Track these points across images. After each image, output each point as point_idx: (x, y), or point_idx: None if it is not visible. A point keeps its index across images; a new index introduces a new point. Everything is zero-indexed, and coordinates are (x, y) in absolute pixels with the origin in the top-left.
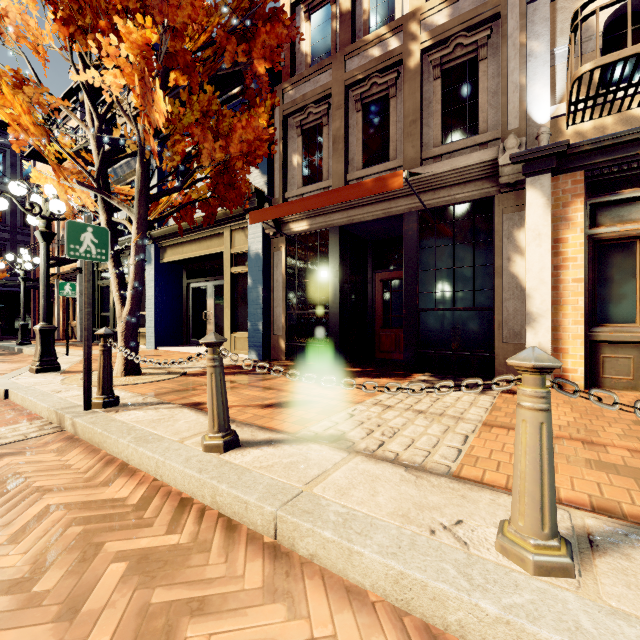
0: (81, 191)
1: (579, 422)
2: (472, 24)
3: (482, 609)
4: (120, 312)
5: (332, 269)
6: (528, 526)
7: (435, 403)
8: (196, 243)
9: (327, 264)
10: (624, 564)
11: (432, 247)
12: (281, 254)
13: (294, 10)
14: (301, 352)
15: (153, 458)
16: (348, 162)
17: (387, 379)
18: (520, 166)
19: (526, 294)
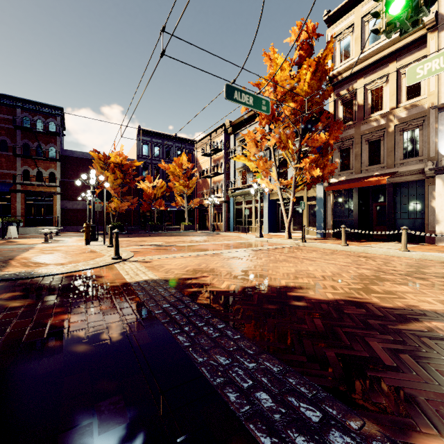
0: (273, 185)
1: (439, 249)
2: (415, 118)
3: (394, 252)
4: (286, 220)
5: (354, 203)
6: (402, 247)
7: (396, 245)
8: (288, 192)
9: (352, 201)
10: (416, 252)
11: (399, 196)
12: (330, 197)
13: (335, 101)
14: (340, 235)
15: (333, 246)
16: (361, 163)
17: (380, 242)
18: (433, 171)
19: (435, 214)
